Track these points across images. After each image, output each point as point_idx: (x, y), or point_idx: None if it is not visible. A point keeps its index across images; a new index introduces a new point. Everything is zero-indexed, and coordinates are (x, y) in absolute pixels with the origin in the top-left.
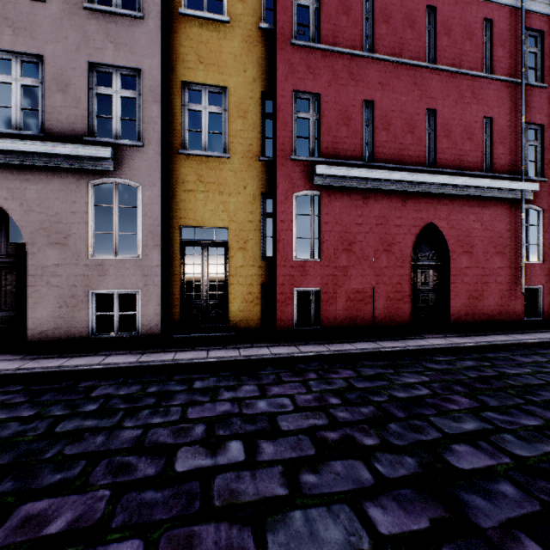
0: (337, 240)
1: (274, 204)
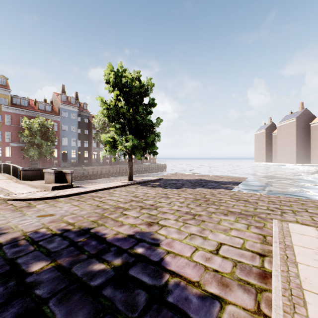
0: (15, 154)
1: (2, 148)
